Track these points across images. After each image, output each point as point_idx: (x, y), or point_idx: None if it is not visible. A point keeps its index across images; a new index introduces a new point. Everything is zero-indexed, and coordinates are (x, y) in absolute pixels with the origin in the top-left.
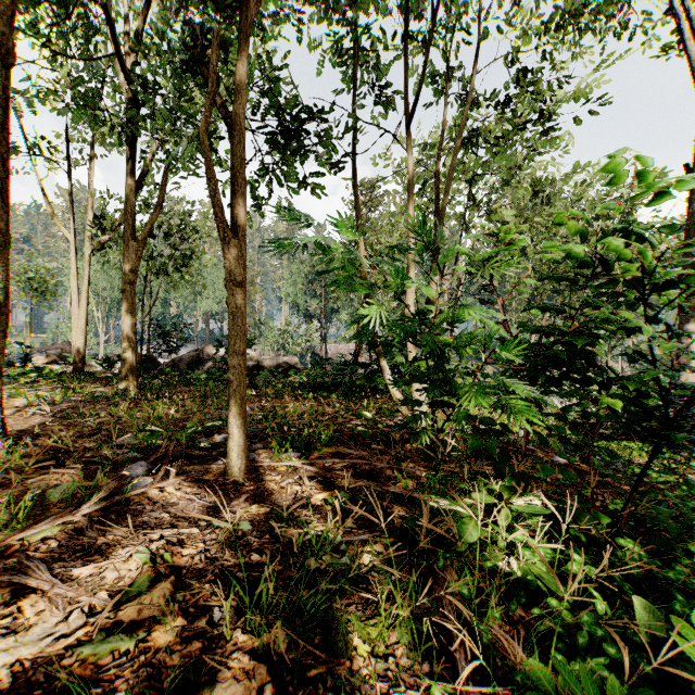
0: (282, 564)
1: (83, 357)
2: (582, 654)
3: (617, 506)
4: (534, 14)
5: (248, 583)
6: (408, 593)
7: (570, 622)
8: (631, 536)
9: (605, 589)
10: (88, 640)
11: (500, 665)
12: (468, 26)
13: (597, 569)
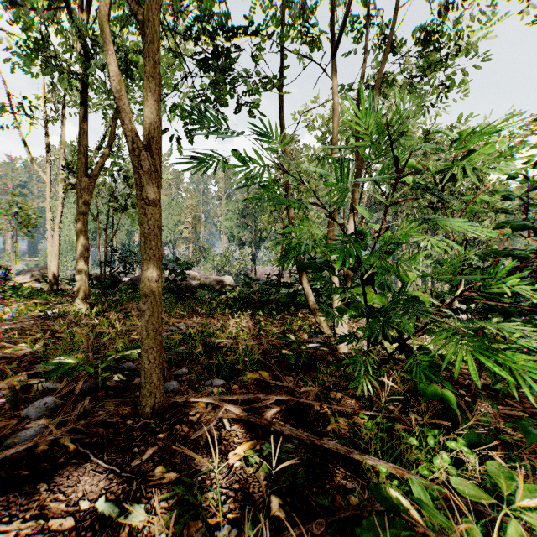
0: None
1: (56, 277)
2: None
3: None
4: None
5: None
6: None
7: None
8: None
9: None
10: None
11: None
12: None
13: None
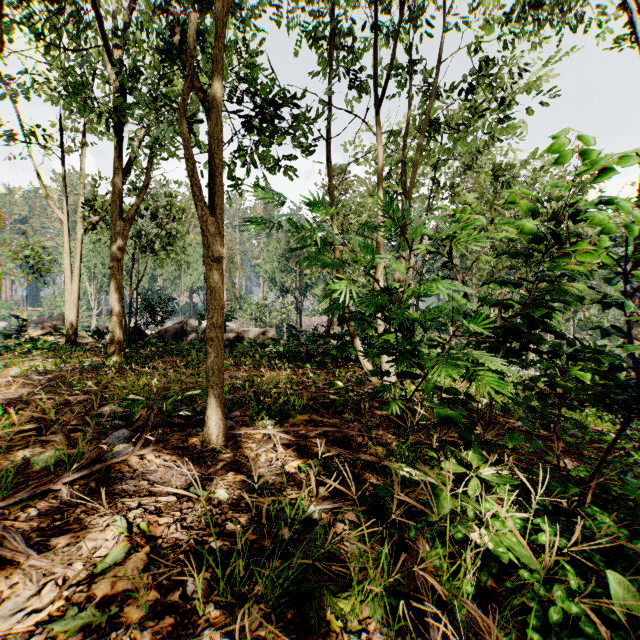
0: (256, 534)
1: (75, 329)
2: (557, 630)
3: (579, 473)
4: (497, 5)
5: (222, 553)
6: (381, 565)
7: (542, 595)
8: (595, 504)
9: (574, 559)
10: (60, 614)
11: (473, 639)
12: (433, 19)
13: (570, 543)
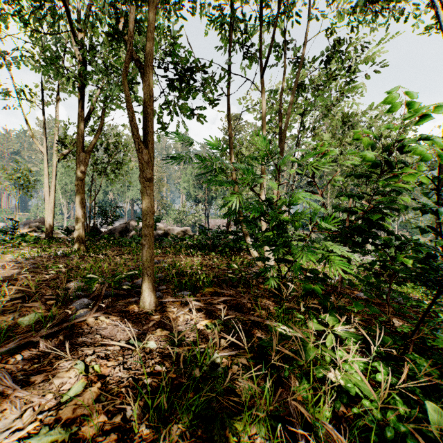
0: (176, 373)
1: (52, 228)
2: None
3: (404, 329)
4: (345, 2)
5: (152, 387)
6: (264, 396)
7: (379, 418)
8: (415, 351)
9: (401, 392)
10: (36, 432)
11: None
12: (300, 12)
13: (399, 381)
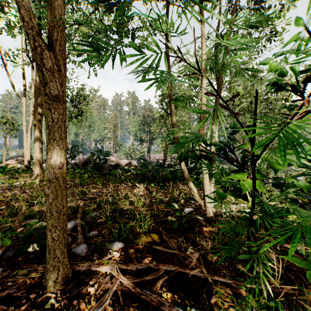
0: None
1: (29, 161)
2: None
3: None
4: None
5: None
6: None
7: None
8: None
9: None
10: None
11: None
12: None
13: None
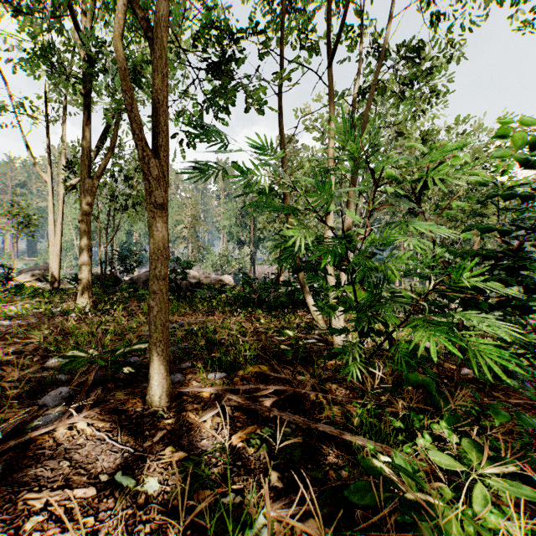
0: None
1: (58, 276)
2: None
3: None
4: None
5: None
6: None
7: None
8: None
9: None
10: None
11: None
12: None
13: None
